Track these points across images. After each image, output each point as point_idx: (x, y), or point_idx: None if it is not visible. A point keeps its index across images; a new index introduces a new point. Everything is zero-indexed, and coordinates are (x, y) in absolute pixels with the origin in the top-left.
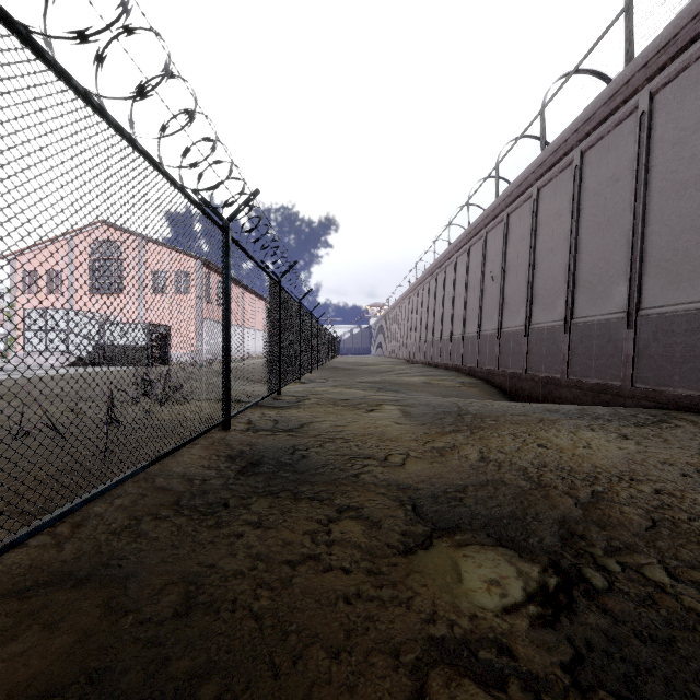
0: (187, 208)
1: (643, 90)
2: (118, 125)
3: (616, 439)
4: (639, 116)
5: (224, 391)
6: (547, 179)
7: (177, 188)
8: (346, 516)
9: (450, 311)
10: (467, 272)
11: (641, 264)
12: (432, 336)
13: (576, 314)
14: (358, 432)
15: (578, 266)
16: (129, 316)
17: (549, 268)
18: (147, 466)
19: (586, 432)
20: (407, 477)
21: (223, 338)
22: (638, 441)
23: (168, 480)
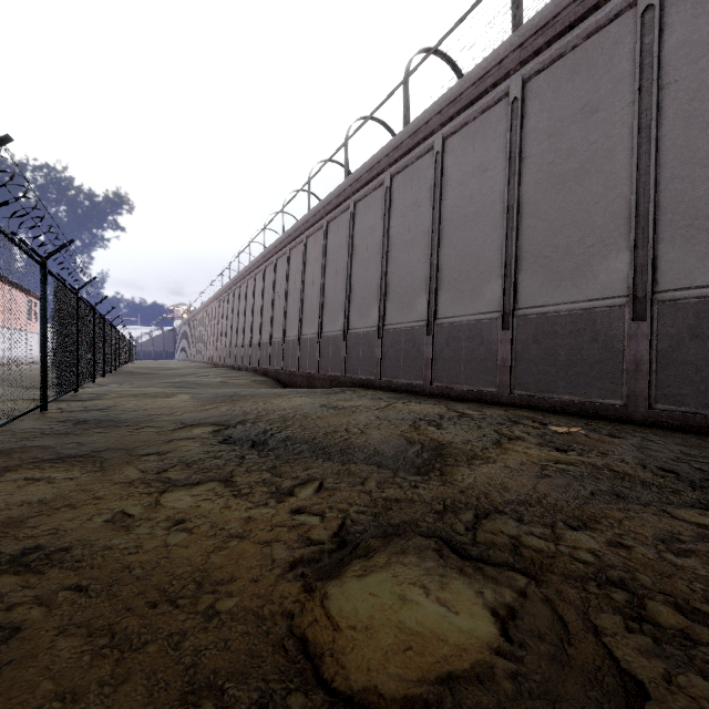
0: (26, 260)
1: (352, 198)
2: (4, 230)
3: (306, 399)
4: (350, 213)
5: (43, 383)
6: (311, 233)
7: (22, 250)
8: (147, 426)
9: (250, 320)
10: (263, 289)
11: (350, 302)
12: (236, 341)
13: (324, 330)
14: (155, 406)
15: (325, 298)
16: None
17: (312, 296)
18: (12, 420)
19: (296, 398)
20: (182, 416)
21: (42, 344)
22: (315, 399)
23: (25, 430)
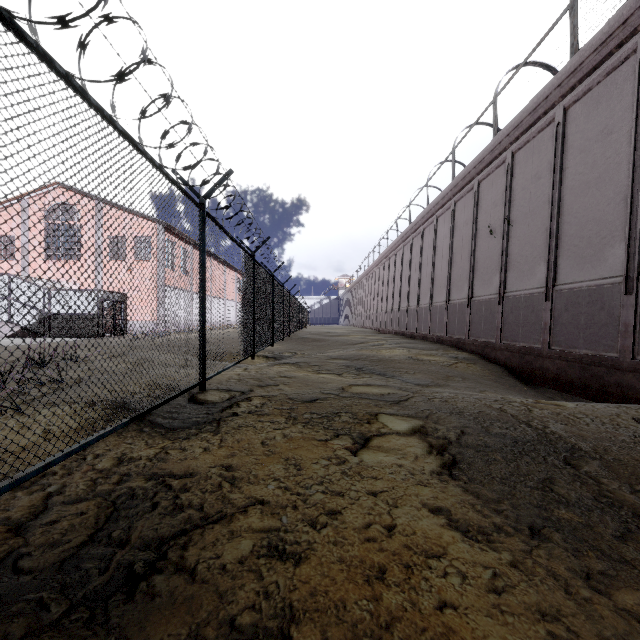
0: None
1: None
2: None
3: None
4: None
5: None
6: (582, 91)
7: None
8: None
9: (429, 276)
10: (452, 231)
11: None
12: (407, 304)
13: None
14: None
15: None
16: (86, 284)
17: (589, 207)
18: None
19: None
20: None
21: None
22: None
23: None
